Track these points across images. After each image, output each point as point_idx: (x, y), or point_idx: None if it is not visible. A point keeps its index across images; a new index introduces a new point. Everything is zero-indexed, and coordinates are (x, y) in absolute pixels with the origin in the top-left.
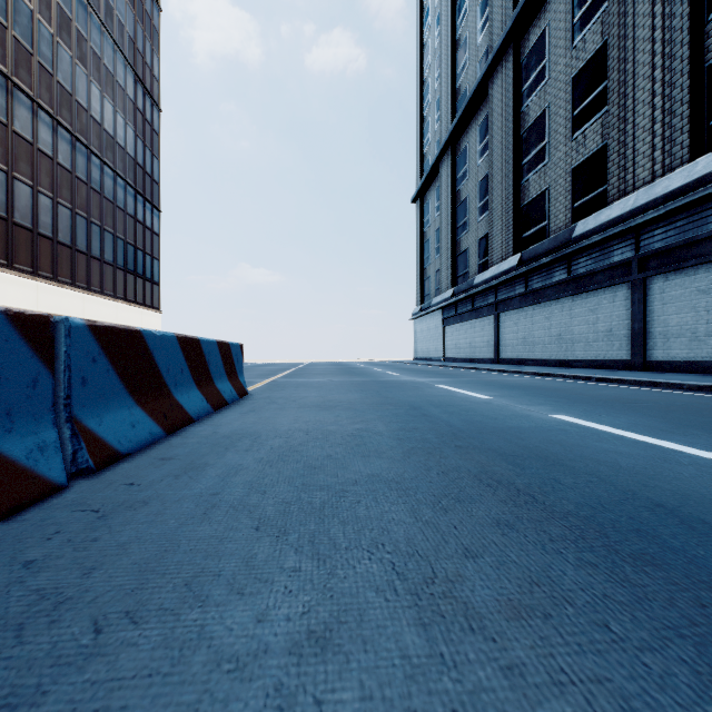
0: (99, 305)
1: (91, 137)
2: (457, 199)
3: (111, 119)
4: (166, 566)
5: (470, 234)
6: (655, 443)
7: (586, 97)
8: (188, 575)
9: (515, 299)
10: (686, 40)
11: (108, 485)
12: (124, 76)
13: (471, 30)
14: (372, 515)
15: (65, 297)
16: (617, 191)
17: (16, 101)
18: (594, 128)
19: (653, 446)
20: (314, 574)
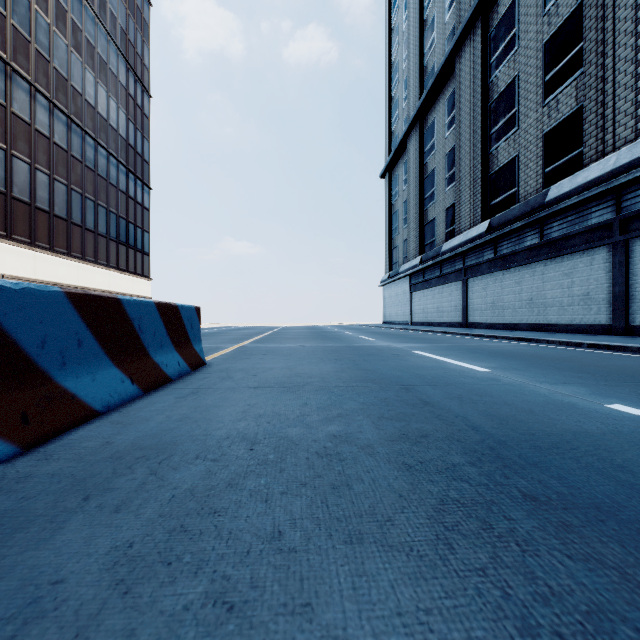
0: (93, 273)
1: (86, 119)
2: (425, 172)
3: (105, 103)
4: None
5: (437, 204)
6: None
7: (559, 61)
8: None
9: (484, 265)
10: None
11: None
12: (116, 64)
13: (438, 10)
14: None
15: (61, 266)
16: (595, 153)
17: (14, 85)
18: (568, 92)
19: None
20: None
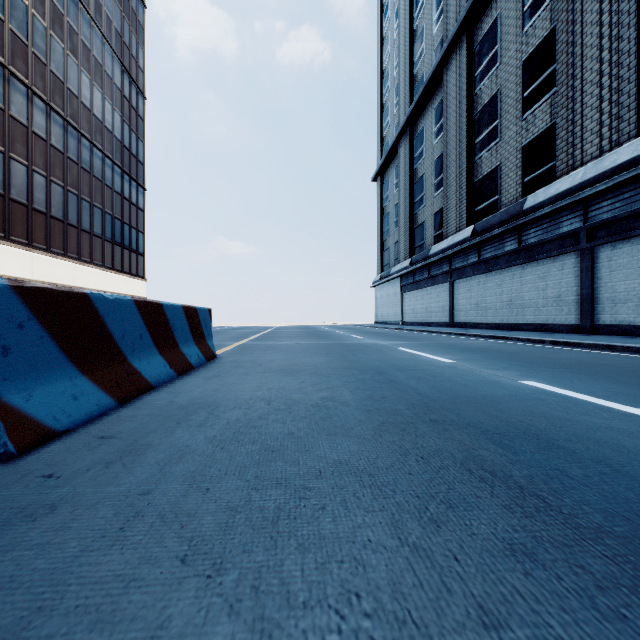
0: (89, 274)
1: (82, 121)
2: (414, 177)
3: (100, 105)
4: None
5: (426, 208)
6: None
7: (536, 79)
8: None
9: (469, 268)
10: (633, 22)
11: (20, 478)
12: (111, 66)
13: (427, 22)
14: (340, 533)
15: (57, 267)
16: (566, 166)
17: (12, 88)
18: (543, 108)
19: None
20: None
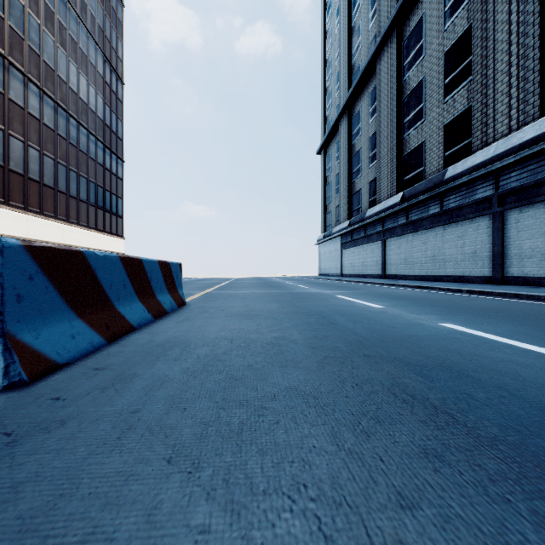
0: (76, 233)
1: (70, 104)
2: (352, 151)
3: (85, 90)
4: (53, 523)
5: (362, 177)
6: (544, 352)
7: (455, 69)
8: (74, 540)
9: (398, 228)
10: (537, 21)
11: (34, 400)
12: (95, 57)
13: (363, 19)
14: (291, 441)
15: (49, 227)
16: (481, 143)
17: (11, 76)
18: (461, 93)
19: (543, 355)
20: (225, 538)
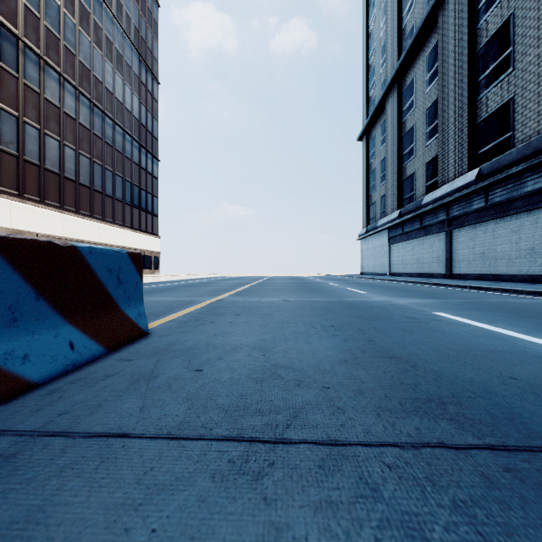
0: (111, 232)
1: (105, 103)
2: (403, 130)
3: (121, 90)
4: None
5: (416, 159)
6: None
7: None
8: None
9: (472, 215)
10: None
11: None
12: (130, 56)
13: None
14: None
15: (85, 226)
16: None
17: (47, 75)
18: None
19: None
20: None
